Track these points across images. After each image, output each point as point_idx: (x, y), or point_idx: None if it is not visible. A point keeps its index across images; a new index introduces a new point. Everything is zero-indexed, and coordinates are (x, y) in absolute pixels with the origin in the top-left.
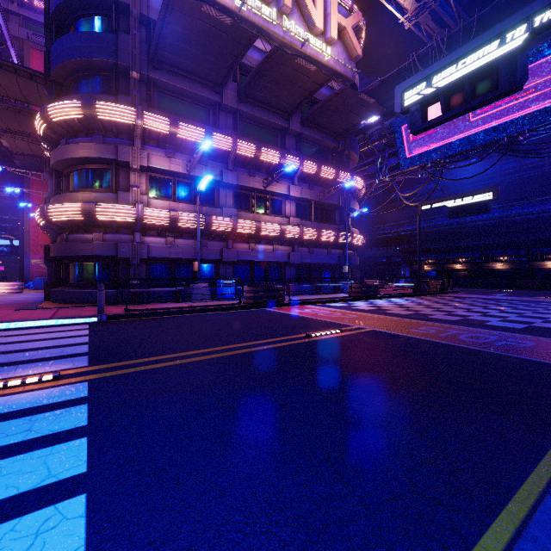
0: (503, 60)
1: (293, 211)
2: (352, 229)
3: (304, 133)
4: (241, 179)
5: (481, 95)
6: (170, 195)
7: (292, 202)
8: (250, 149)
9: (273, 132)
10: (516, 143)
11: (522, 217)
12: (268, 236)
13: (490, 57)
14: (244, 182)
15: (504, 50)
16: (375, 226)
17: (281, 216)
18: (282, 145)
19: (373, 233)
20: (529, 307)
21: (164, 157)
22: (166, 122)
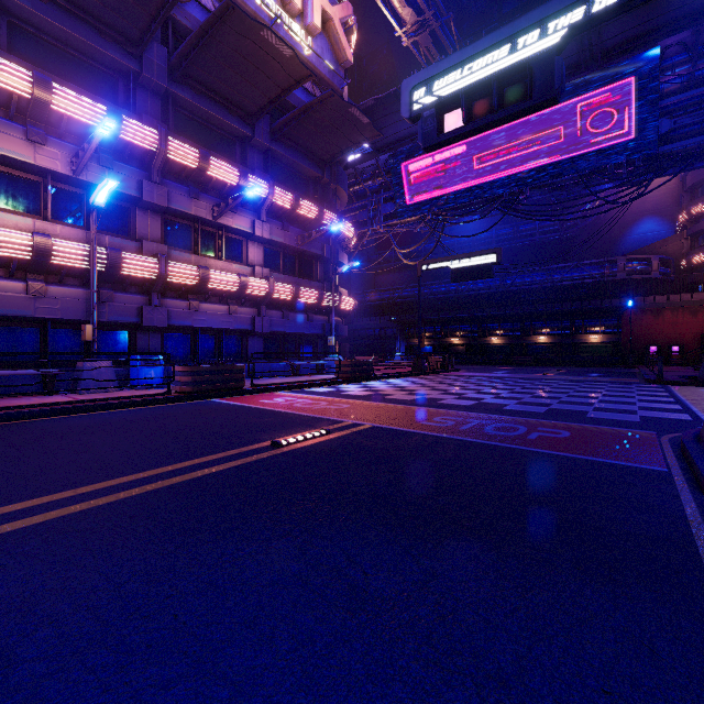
0: (538, 60)
1: (259, 258)
2: (340, 289)
3: (275, 149)
4: (175, 200)
5: (511, 105)
6: (37, 208)
7: (258, 245)
8: (190, 155)
9: (229, 139)
10: (518, 202)
11: (516, 288)
12: (220, 290)
13: (522, 54)
14: (180, 206)
15: (538, 47)
16: (367, 291)
17: (242, 264)
18: (243, 161)
19: (364, 299)
20: (535, 386)
21: (23, 139)
22: (25, 77)
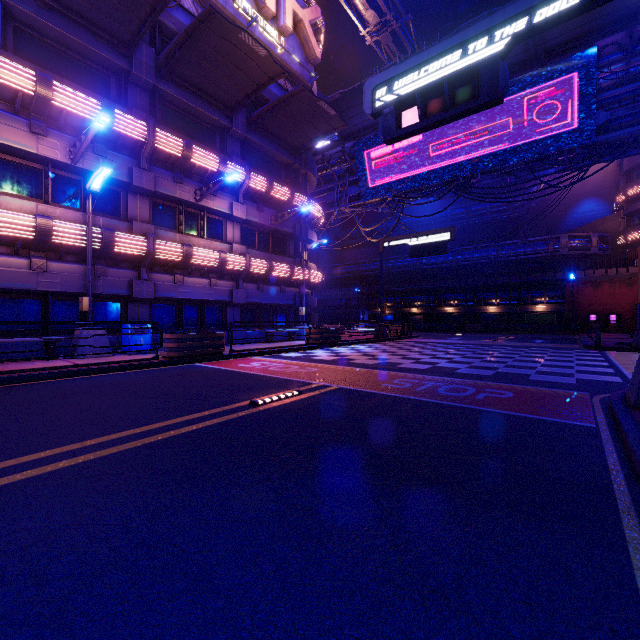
0: (484, 65)
1: (237, 236)
2: (310, 264)
3: (251, 138)
4: (162, 185)
5: (461, 104)
6: (39, 193)
7: (235, 225)
8: (175, 144)
9: (210, 129)
10: (470, 185)
11: (469, 262)
12: (202, 266)
13: (471, 59)
14: (166, 190)
15: (485, 53)
16: (334, 265)
17: (221, 241)
18: (223, 149)
19: (331, 272)
20: (485, 351)
21: (27, 131)
22: (29, 76)
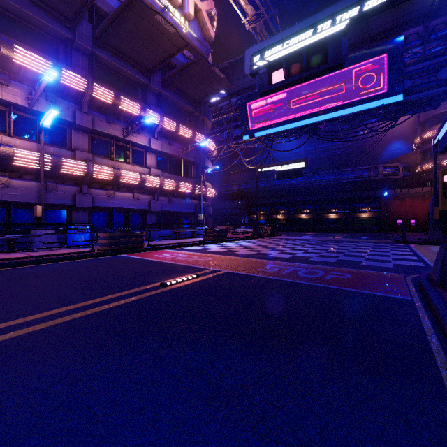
0: (331, 39)
1: (153, 163)
2: (206, 183)
3: (164, 92)
4: (98, 124)
5: (314, 67)
6: (3, 128)
7: (153, 155)
8: (107, 95)
9: (134, 85)
10: (318, 129)
11: (317, 183)
12: (128, 184)
13: (321, 35)
14: (101, 128)
15: (331, 31)
16: (223, 184)
17: (142, 166)
18: (143, 100)
19: (221, 190)
20: (329, 245)
21: None
22: None
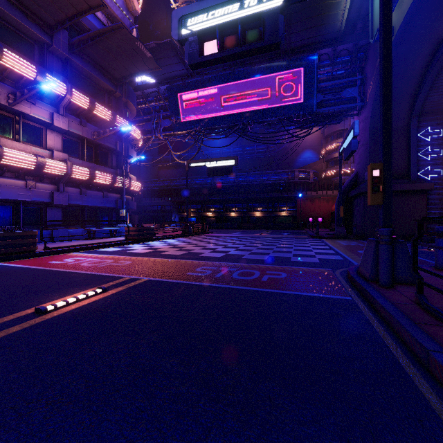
0: (268, 14)
1: (58, 144)
2: (130, 175)
3: (74, 60)
4: None
5: (250, 43)
6: None
7: (57, 134)
8: None
9: (27, 40)
10: (246, 130)
11: (244, 183)
12: (16, 167)
13: (258, 8)
14: None
15: (268, 6)
16: (152, 180)
17: (41, 147)
18: (42, 63)
19: (150, 185)
20: (257, 241)
21: None
22: None
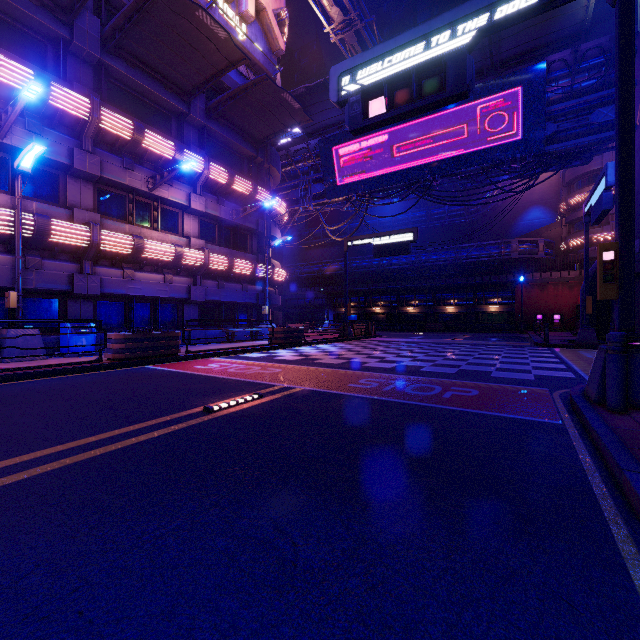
0: (451, 57)
1: (195, 230)
2: (273, 261)
3: (211, 126)
4: (109, 170)
5: (428, 96)
6: None
7: (193, 218)
8: (124, 126)
9: (164, 114)
10: (431, 188)
11: (429, 264)
12: (155, 260)
13: (438, 50)
14: (114, 176)
15: (452, 45)
16: (298, 264)
17: (178, 235)
18: (179, 136)
19: (295, 271)
20: (446, 349)
21: None
22: None
